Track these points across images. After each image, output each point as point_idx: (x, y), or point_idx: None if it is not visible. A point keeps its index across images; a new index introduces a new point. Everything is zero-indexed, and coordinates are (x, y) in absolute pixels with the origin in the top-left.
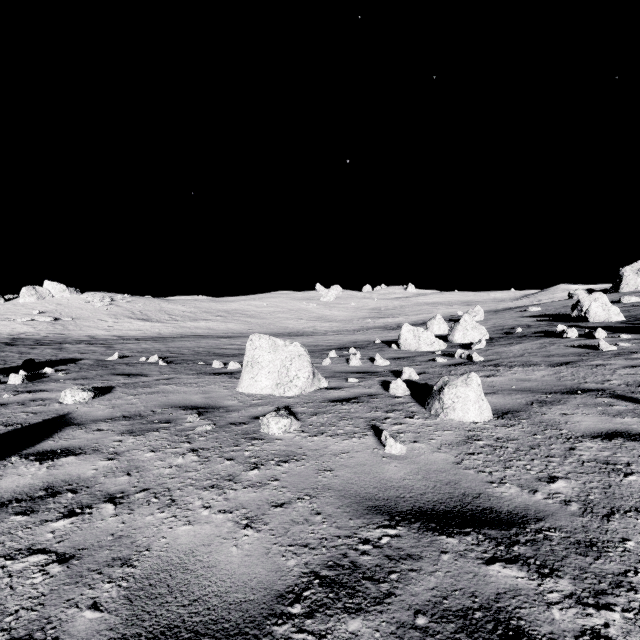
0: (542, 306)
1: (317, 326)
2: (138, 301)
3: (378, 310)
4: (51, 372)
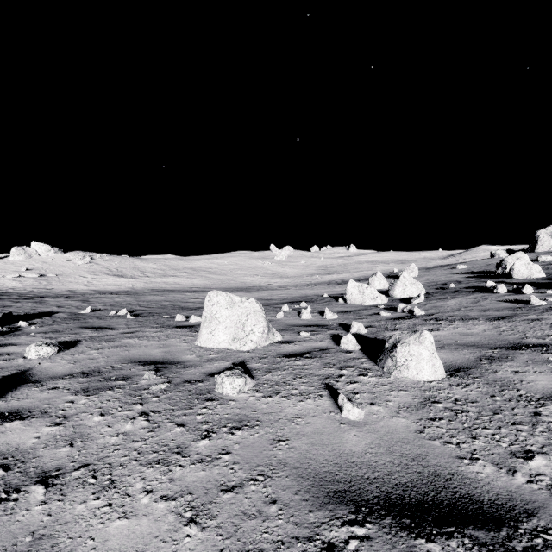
0: (468, 264)
1: (271, 281)
2: (115, 259)
3: (324, 267)
4: (25, 325)
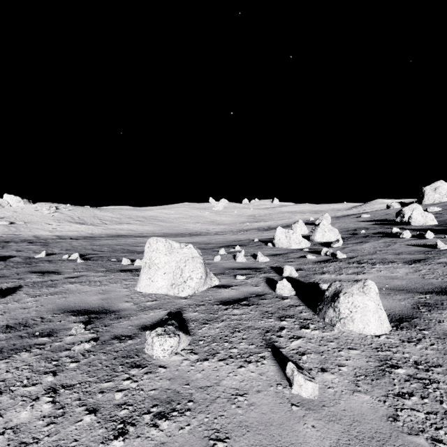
0: (370, 214)
1: (210, 228)
2: (77, 209)
3: (253, 216)
4: None
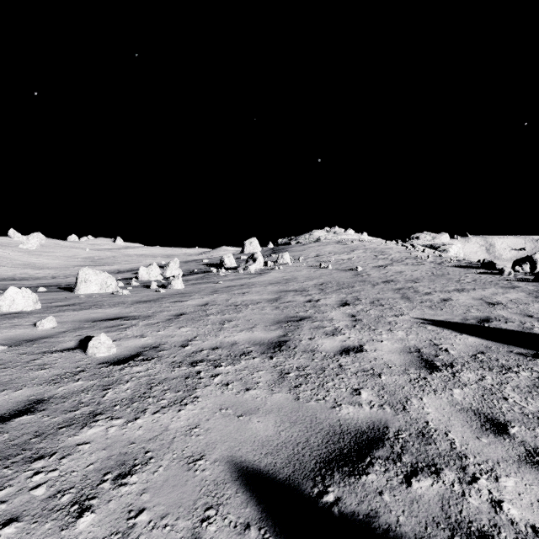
0: (210, 259)
1: (30, 273)
2: None
3: (92, 259)
4: None
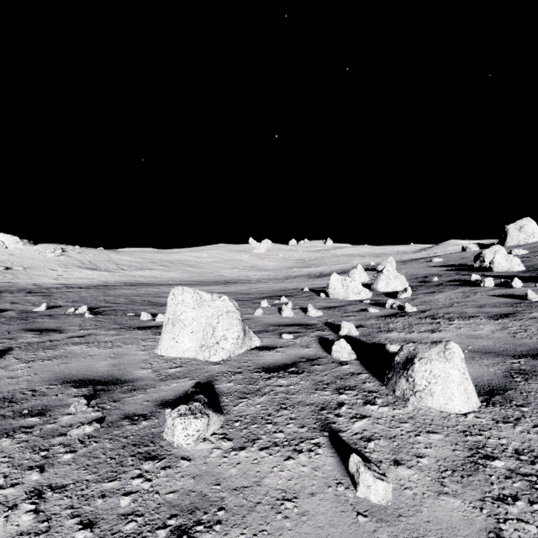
0: (442, 257)
1: (250, 274)
2: (88, 252)
3: (302, 261)
4: None
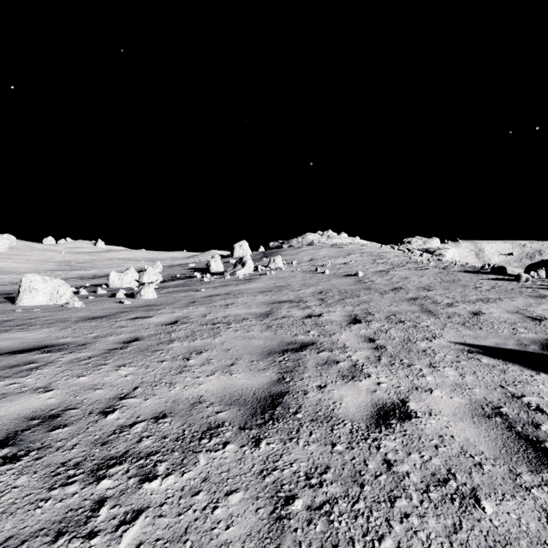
0: (197, 263)
1: None
2: None
3: (68, 263)
4: None
